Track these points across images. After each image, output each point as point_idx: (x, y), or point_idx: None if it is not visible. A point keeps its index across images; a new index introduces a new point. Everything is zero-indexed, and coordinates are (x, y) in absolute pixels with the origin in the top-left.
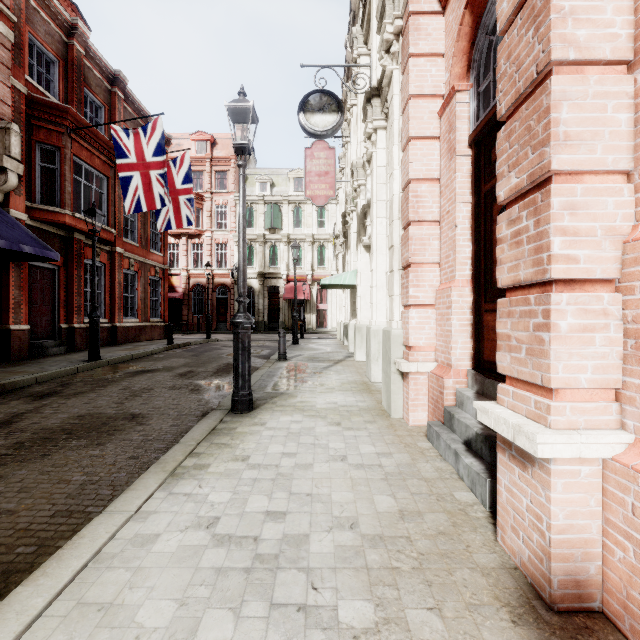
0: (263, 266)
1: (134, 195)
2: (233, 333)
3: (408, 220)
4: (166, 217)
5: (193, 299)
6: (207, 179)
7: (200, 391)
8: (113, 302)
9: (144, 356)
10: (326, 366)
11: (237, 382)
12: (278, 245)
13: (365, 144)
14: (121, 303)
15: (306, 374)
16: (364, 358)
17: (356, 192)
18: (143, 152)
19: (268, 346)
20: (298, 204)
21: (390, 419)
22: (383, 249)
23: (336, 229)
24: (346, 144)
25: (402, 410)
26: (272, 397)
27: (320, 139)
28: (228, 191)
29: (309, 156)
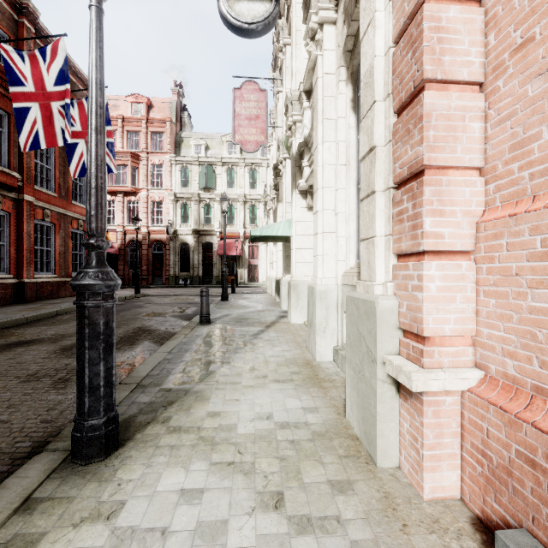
0: (198, 223)
1: (31, 129)
2: (77, 306)
3: (421, 78)
4: (80, 162)
5: (129, 254)
6: (143, 139)
7: (68, 383)
8: (20, 255)
9: (45, 317)
10: (256, 332)
11: (81, 401)
12: (212, 204)
13: (307, 46)
14: (31, 257)
15: (230, 347)
16: (300, 320)
17: (291, 130)
18: (41, 79)
19: (196, 302)
20: (231, 166)
21: (376, 472)
22: (331, 183)
23: (267, 190)
24: (277, 94)
25: (397, 451)
26: (168, 403)
27: (248, 37)
28: (164, 151)
29: (238, 98)
